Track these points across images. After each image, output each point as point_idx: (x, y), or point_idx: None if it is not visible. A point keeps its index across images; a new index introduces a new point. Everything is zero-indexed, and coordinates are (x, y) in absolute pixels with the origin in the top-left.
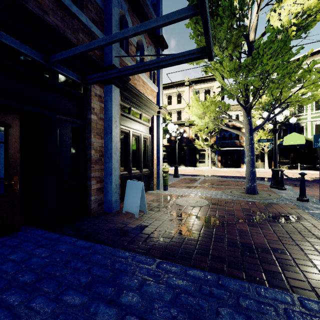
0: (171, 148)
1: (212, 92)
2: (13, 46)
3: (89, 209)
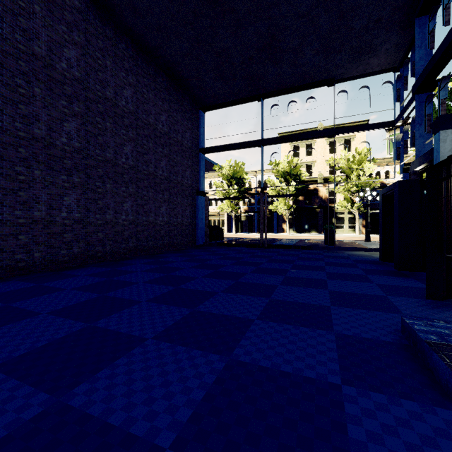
0: (298, 210)
1: (353, 142)
2: None
3: None
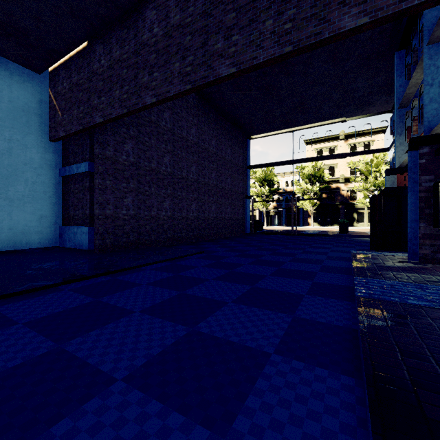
0: (322, 206)
1: (373, 146)
2: None
3: None
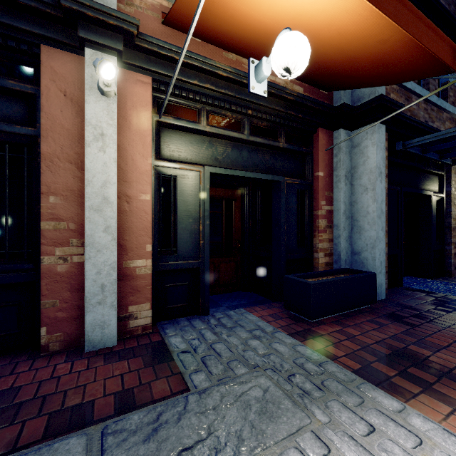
0: None
1: None
2: (430, 157)
3: (447, 270)
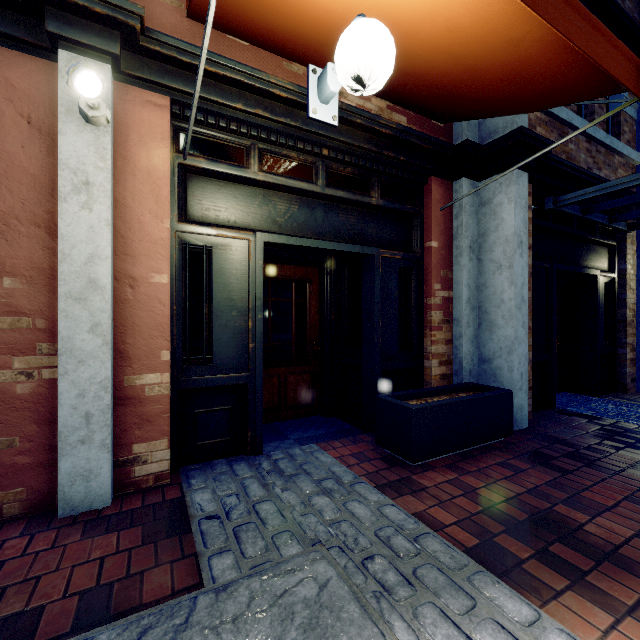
0: None
1: None
2: (595, 220)
3: (620, 384)
